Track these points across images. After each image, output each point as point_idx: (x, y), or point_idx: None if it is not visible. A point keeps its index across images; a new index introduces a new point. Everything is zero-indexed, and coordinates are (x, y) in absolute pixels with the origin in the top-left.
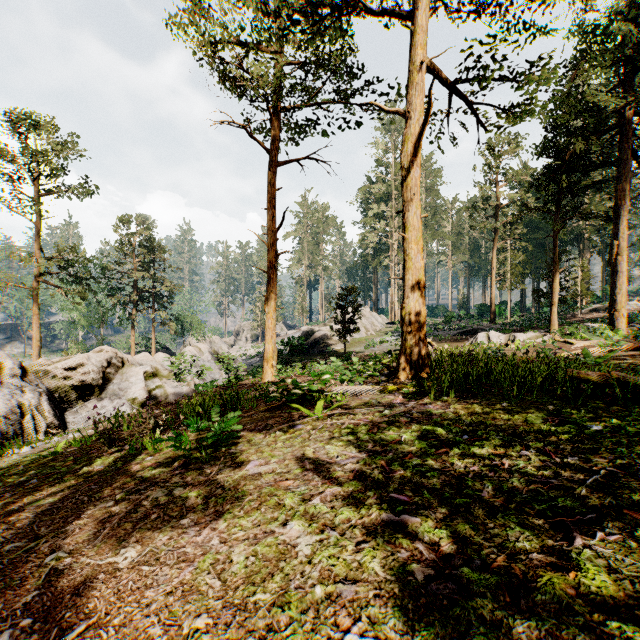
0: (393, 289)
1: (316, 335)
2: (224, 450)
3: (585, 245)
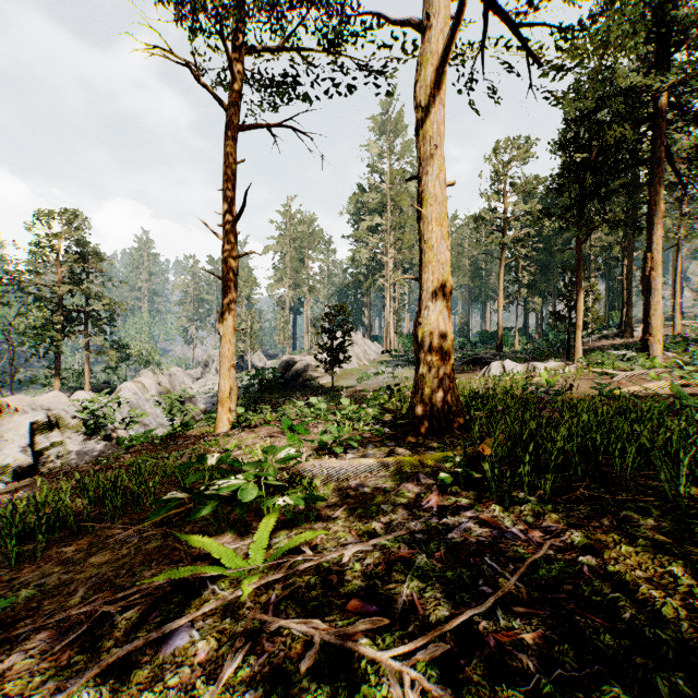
0: (388, 313)
1: (298, 366)
2: None
3: (591, 268)
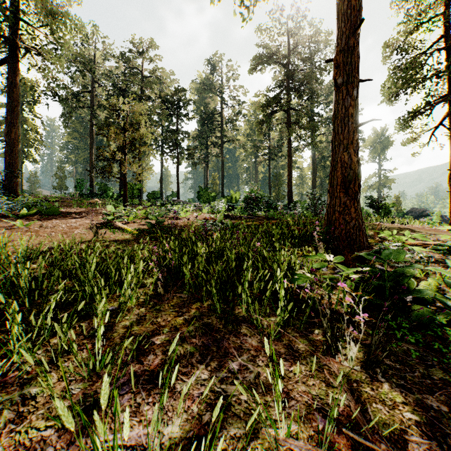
0: None
1: None
2: None
3: None
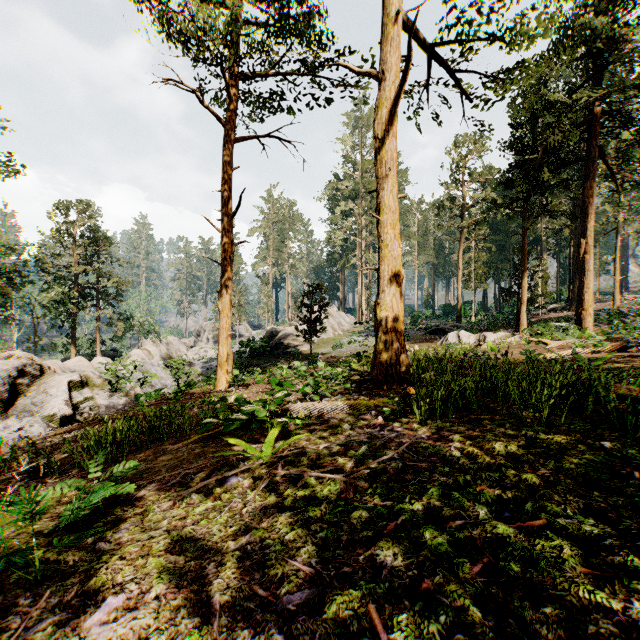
0: (361, 288)
1: (281, 336)
2: (90, 542)
3: (543, 247)
